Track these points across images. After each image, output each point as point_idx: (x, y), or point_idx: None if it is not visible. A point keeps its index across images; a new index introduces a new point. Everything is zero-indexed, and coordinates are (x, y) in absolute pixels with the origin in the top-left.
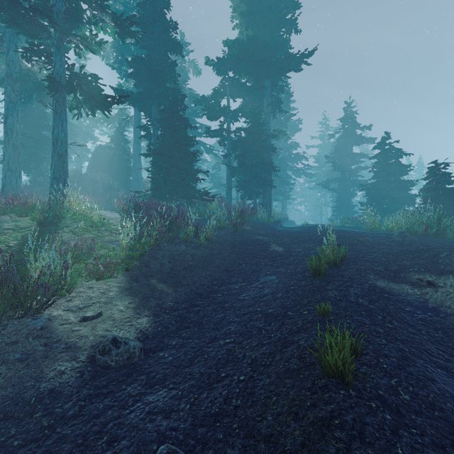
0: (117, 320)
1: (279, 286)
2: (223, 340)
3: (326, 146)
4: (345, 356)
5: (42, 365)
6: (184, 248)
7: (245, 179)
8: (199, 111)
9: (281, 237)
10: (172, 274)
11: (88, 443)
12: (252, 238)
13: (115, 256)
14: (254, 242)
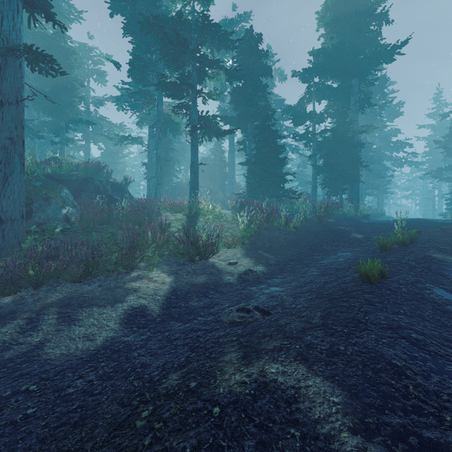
0: (246, 266)
1: (351, 257)
2: (308, 277)
3: (441, 126)
4: (374, 273)
5: (220, 276)
6: (277, 234)
7: (330, 176)
8: (285, 116)
9: (363, 227)
10: (272, 248)
11: (251, 294)
12: (335, 228)
13: (235, 236)
14: (336, 231)
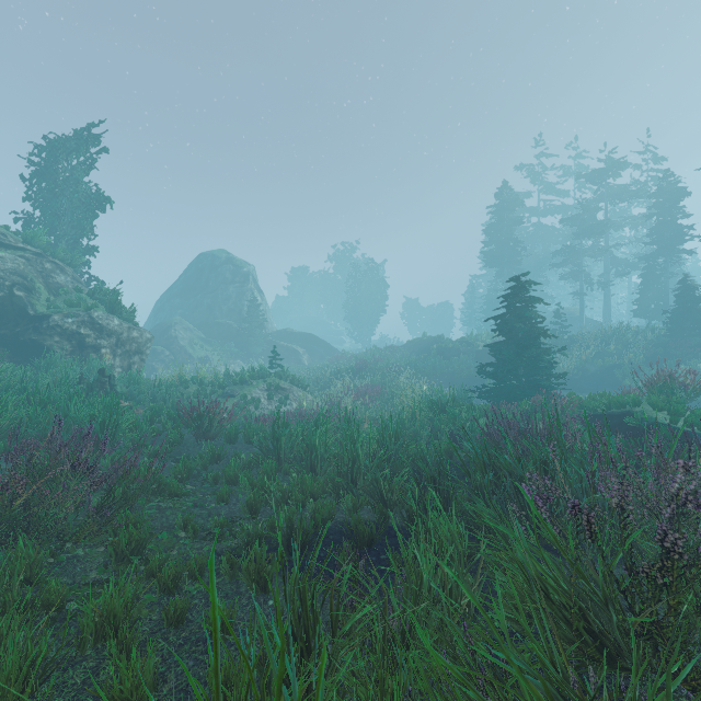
0: None
1: None
2: None
3: None
4: None
5: None
6: None
7: None
8: None
9: None
10: None
11: None
12: None
13: None
14: None
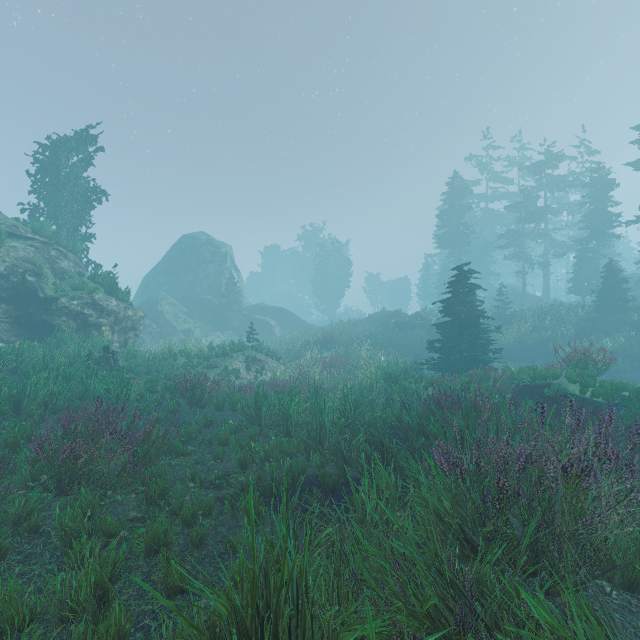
0: None
1: None
2: None
3: None
4: None
5: None
6: None
7: None
8: None
9: None
10: None
11: None
12: None
13: None
14: None
